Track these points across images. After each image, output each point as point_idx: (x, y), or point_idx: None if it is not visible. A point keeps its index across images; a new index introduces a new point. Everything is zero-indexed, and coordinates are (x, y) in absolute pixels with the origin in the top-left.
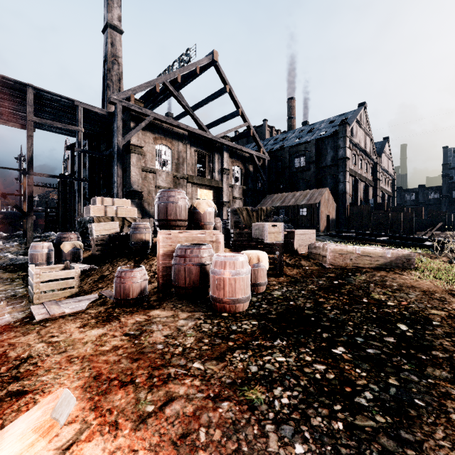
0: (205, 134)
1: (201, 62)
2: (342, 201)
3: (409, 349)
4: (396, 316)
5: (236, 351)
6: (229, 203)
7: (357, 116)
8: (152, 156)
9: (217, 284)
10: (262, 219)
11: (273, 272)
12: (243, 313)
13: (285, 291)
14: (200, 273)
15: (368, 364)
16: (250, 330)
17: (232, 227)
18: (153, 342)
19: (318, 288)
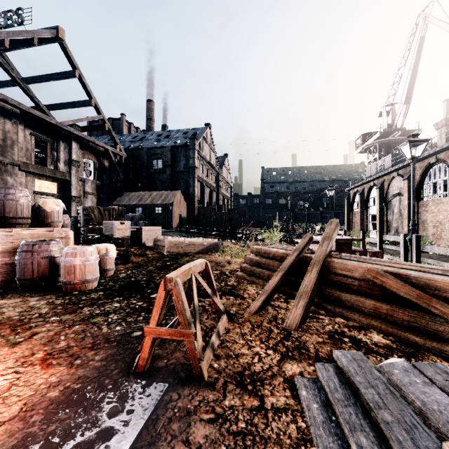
0: (47, 118)
1: (41, 34)
2: (192, 202)
3: None
4: None
5: (85, 308)
6: (79, 198)
7: (204, 134)
8: None
9: (68, 270)
10: (114, 217)
11: (122, 261)
12: (92, 290)
13: (130, 273)
14: (50, 264)
15: None
16: (97, 297)
17: (82, 225)
18: (7, 317)
19: (155, 268)
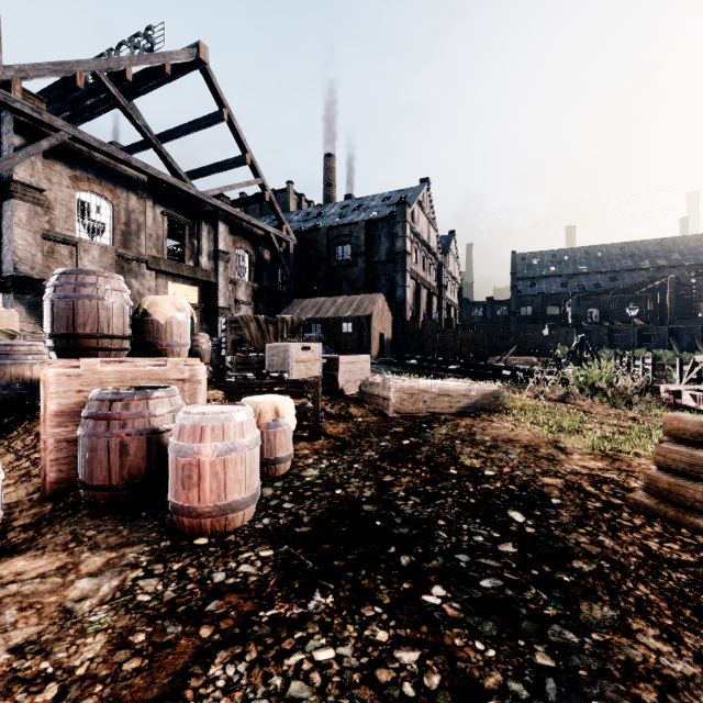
0: (184, 186)
1: (175, 56)
2: (401, 314)
3: (541, 564)
4: (502, 495)
5: (217, 657)
6: (228, 311)
7: (420, 196)
8: (68, 212)
9: (183, 475)
10: (285, 337)
11: (304, 432)
12: (243, 530)
13: (326, 468)
14: (149, 451)
15: (492, 621)
16: (256, 579)
17: (229, 352)
18: None
19: (380, 457)
